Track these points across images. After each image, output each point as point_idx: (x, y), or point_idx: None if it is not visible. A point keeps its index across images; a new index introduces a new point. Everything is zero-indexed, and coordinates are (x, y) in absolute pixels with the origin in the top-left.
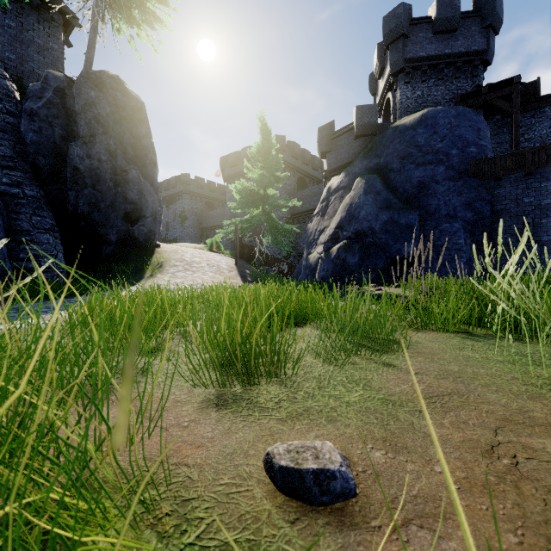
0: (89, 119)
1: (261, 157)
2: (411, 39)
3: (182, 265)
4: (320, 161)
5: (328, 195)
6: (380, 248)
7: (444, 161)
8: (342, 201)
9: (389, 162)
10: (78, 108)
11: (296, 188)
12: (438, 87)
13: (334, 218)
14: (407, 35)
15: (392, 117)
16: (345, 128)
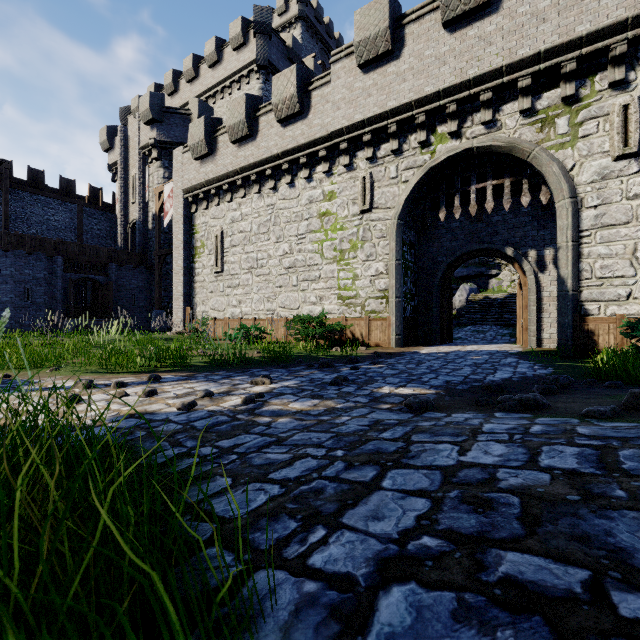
0: None
1: None
2: None
3: None
4: None
5: None
6: None
7: None
8: None
9: None
10: None
11: None
12: None
13: None
14: None
15: None
16: None
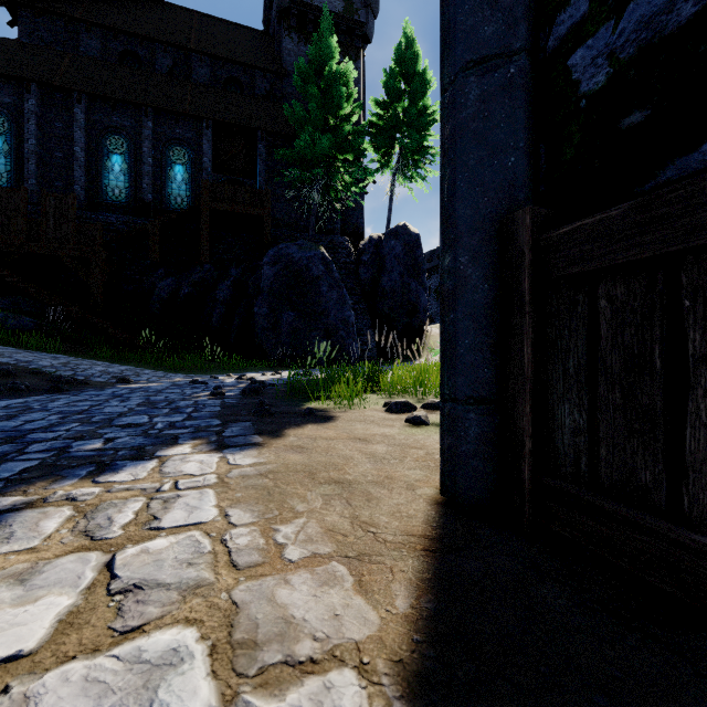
0: (391, 258)
1: None
2: None
3: None
4: None
5: None
6: None
7: None
8: None
9: None
10: (385, 254)
11: None
12: None
13: None
14: None
15: None
16: None
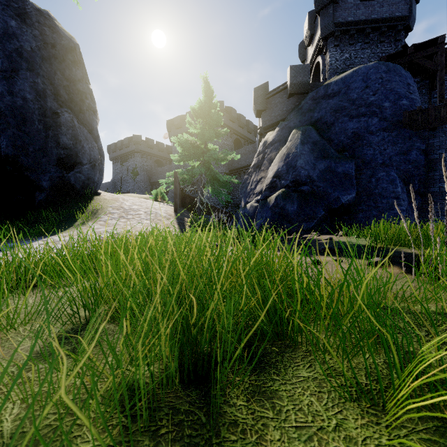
0: (9, 51)
1: (201, 113)
2: (341, 4)
3: (118, 213)
4: (254, 125)
5: (264, 148)
6: (319, 196)
7: (377, 113)
8: (278, 152)
9: (323, 115)
10: None
11: (233, 147)
12: (364, 50)
13: (271, 168)
14: (337, 1)
15: (321, 78)
16: (279, 88)
